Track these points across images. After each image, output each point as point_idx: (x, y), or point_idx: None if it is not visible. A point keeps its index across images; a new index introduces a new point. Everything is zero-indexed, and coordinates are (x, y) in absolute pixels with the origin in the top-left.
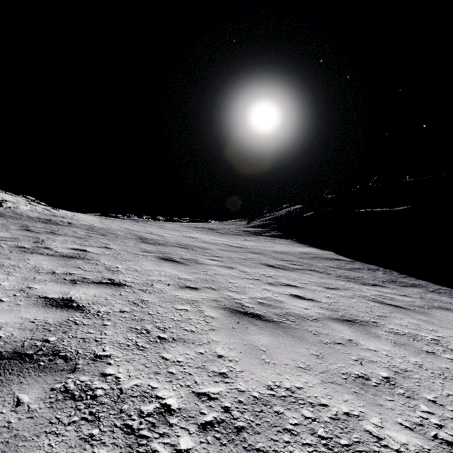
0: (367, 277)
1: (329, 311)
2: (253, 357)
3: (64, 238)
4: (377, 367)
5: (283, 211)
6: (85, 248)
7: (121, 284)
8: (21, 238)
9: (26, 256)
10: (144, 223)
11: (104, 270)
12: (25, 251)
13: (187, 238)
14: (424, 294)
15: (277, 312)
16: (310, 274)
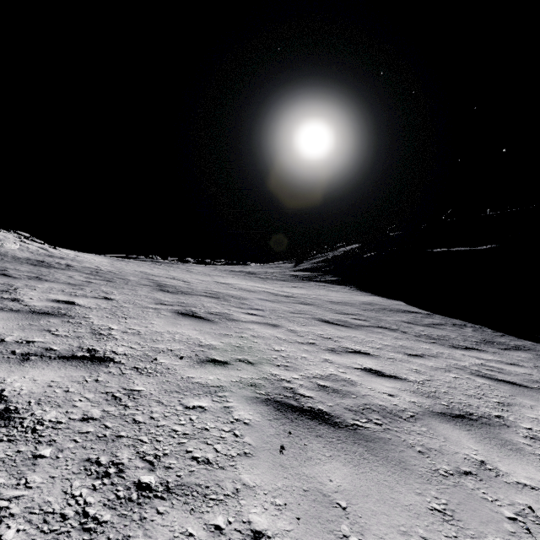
0: (454, 336)
1: (426, 399)
2: (325, 532)
3: (50, 286)
4: None
5: (338, 251)
6: (74, 299)
7: (105, 360)
8: None
9: None
10: (167, 265)
11: (87, 334)
12: None
13: (220, 284)
14: (536, 360)
15: (349, 405)
16: (381, 334)
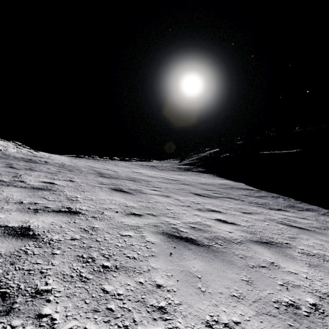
0: (272, 203)
1: (249, 234)
2: (190, 286)
3: (38, 173)
4: (302, 292)
5: (205, 153)
6: (53, 181)
7: (77, 212)
8: (3, 173)
9: (2, 188)
10: (103, 162)
11: (65, 200)
12: (3, 184)
13: (135, 173)
14: (317, 216)
15: (207, 236)
16: (229, 201)
